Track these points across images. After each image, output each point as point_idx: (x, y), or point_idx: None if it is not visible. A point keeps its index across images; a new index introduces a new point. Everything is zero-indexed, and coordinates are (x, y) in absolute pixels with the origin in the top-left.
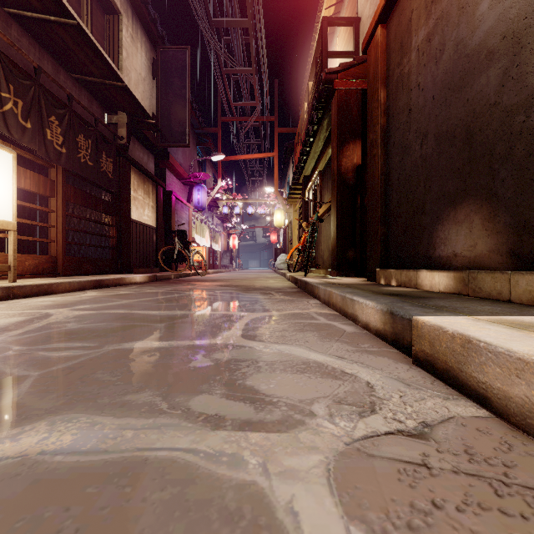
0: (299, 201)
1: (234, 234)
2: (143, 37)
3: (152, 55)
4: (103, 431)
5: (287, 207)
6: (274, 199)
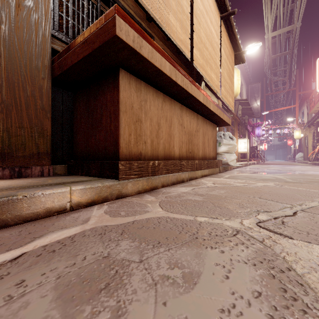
0: (313, 130)
1: (264, 143)
2: (245, 85)
3: (246, 88)
4: (308, 167)
5: (304, 130)
6: (295, 127)
